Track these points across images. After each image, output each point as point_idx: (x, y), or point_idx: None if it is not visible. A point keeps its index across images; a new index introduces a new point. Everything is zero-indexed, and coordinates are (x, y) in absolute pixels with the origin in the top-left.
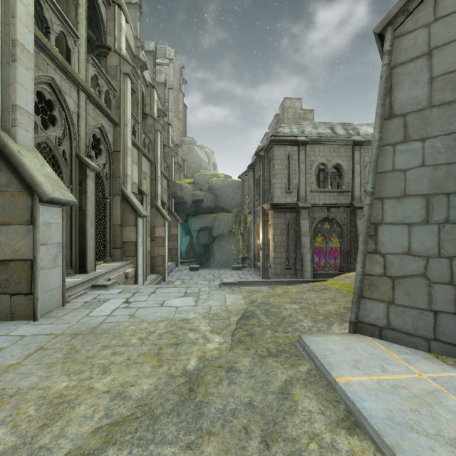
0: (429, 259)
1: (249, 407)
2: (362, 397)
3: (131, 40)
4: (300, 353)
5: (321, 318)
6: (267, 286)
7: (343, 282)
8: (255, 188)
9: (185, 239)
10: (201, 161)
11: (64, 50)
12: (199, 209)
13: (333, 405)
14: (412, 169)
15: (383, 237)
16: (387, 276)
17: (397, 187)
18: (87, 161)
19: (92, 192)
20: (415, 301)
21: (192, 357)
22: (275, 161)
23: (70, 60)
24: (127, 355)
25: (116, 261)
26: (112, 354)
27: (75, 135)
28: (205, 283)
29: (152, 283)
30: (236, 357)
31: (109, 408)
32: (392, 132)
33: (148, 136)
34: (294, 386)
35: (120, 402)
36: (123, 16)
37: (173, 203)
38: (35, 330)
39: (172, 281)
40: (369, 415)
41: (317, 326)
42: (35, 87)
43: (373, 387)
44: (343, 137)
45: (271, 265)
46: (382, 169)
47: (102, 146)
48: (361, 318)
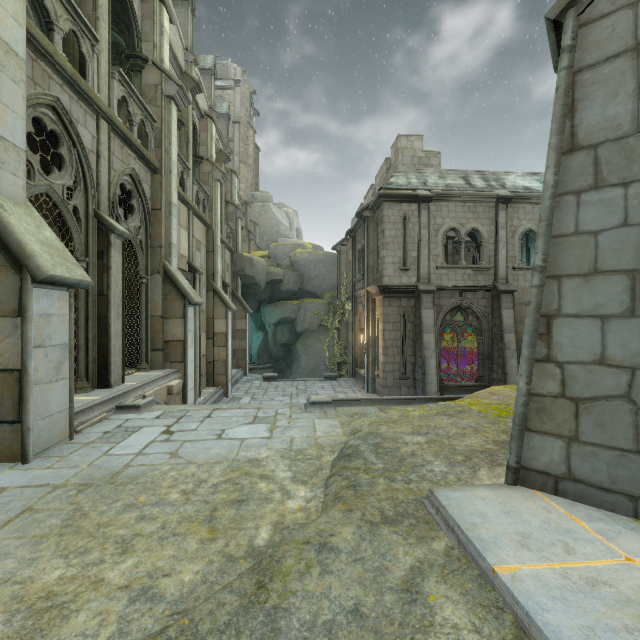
0: (635, 372)
1: (355, 618)
2: (541, 604)
3: (179, 52)
4: (432, 518)
5: (460, 459)
6: (376, 406)
7: (487, 401)
8: (356, 264)
9: (257, 336)
10: (279, 225)
11: (76, 58)
12: (276, 293)
13: (494, 616)
14: (608, 230)
15: (561, 337)
16: (566, 397)
17: (584, 258)
18: (111, 222)
19: (118, 269)
20: (613, 436)
21: (263, 523)
22: (385, 225)
23: (86, 74)
24: (162, 521)
25: (155, 368)
26: (138, 519)
27: (93, 183)
28: (285, 399)
29: (209, 399)
30: (332, 525)
31: (125, 618)
32: (576, 173)
33: (203, 188)
34: (427, 578)
35: (144, 607)
36: (166, 14)
37: (239, 285)
38: (24, 479)
39: (238, 397)
40: (558, 639)
41: (455, 472)
42: (31, 112)
43: (557, 583)
44: (481, 190)
45: (379, 373)
46: (558, 232)
47: (135, 201)
48: (525, 461)
